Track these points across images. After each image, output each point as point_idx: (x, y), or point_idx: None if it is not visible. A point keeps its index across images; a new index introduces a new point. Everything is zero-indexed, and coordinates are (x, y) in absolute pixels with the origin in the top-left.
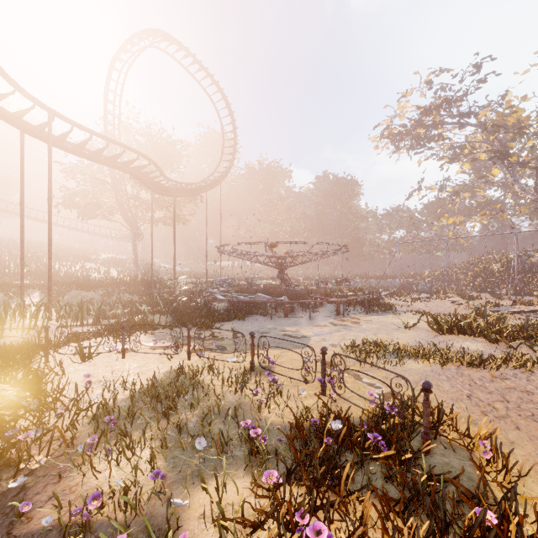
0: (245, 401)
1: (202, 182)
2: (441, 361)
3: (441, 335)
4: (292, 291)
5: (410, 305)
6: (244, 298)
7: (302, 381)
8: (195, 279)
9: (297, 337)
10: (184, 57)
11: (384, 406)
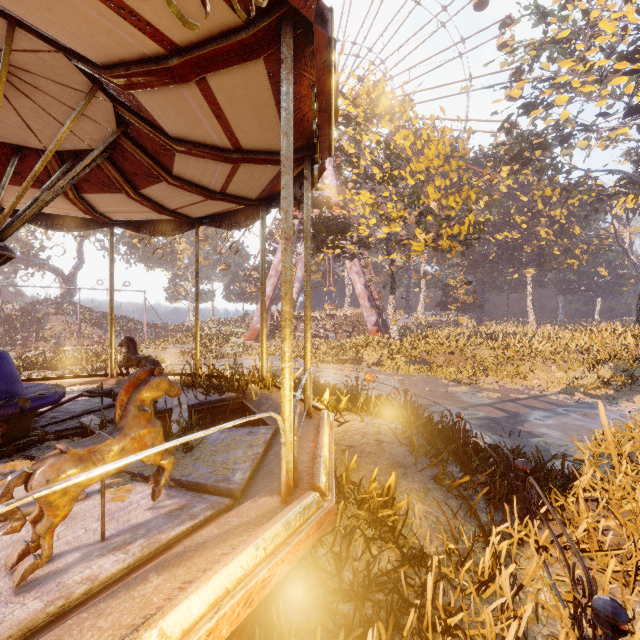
0: None
1: None
2: None
3: None
4: None
5: None
6: None
7: None
8: None
9: None
10: None
11: None
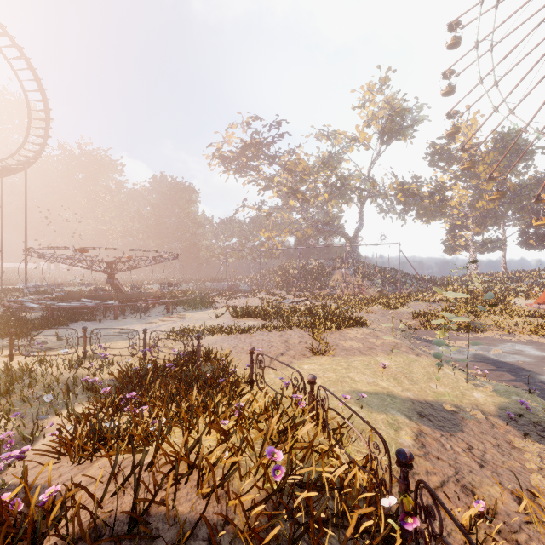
0: (81, 375)
1: None
2: (228, 333)
3: (238, 320)
4: (123, 295)
5: (228, 302)
6: (66, 304)
7: (129, 355)
8: None
9: (127, 333)
10: None
11: (179, 353)
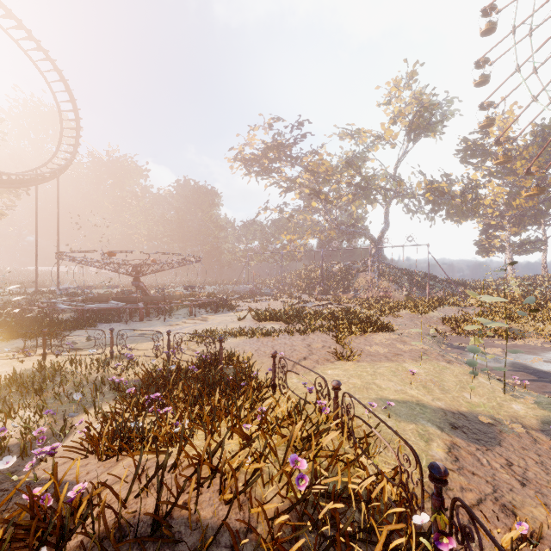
0: (108, 375)
1: (31, 174)
2: (250, 336)
3: (259, 323)
4: (148, 297)
5: (250, 305)
6: (95, 306)
7: (153, 356)
8: (14, 289)
9: (151, 334)
10: (3, 16)
11: (202, 356)
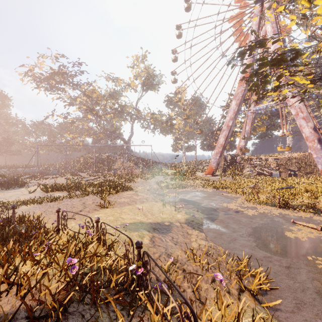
0: None
1: None
2: (40, 203)
3: (47, 193)
4: None
5: (39, 182)
6: None
7: None
8: None
9: None
10: None
11: None
